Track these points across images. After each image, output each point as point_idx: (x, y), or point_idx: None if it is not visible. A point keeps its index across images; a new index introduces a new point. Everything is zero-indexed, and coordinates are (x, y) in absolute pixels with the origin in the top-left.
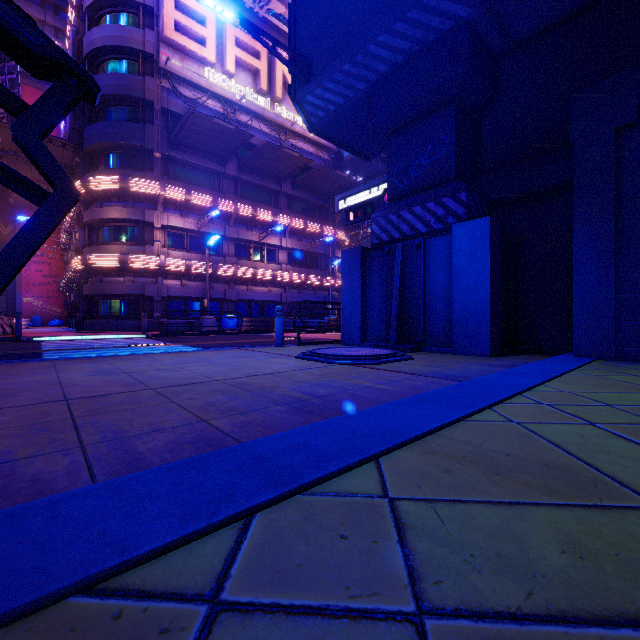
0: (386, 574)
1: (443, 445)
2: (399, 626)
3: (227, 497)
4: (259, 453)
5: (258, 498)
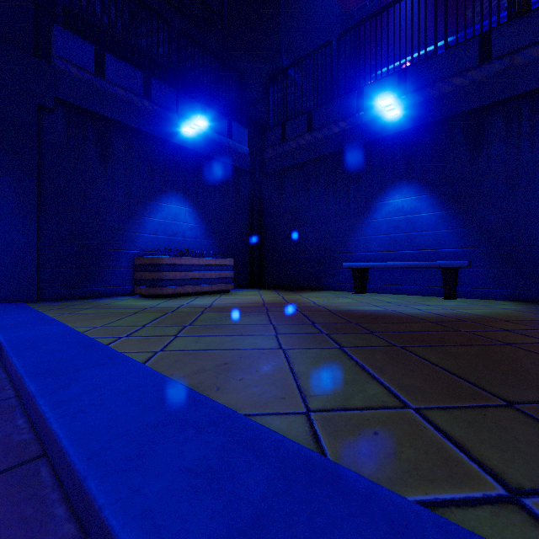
0: (395, 416)
1: (202, 381)
2: (426, 414)
3: (403, 532)
4: (236, 536)
5: (380, 491)
